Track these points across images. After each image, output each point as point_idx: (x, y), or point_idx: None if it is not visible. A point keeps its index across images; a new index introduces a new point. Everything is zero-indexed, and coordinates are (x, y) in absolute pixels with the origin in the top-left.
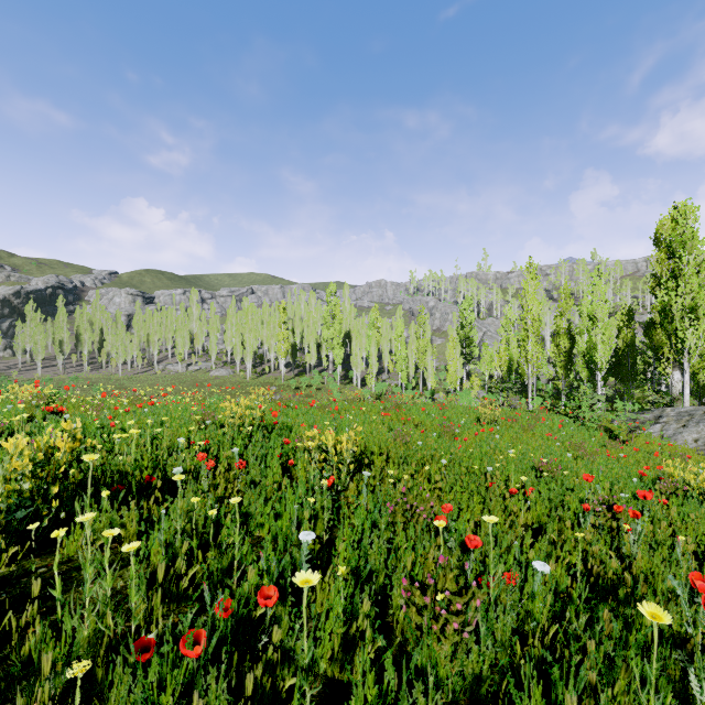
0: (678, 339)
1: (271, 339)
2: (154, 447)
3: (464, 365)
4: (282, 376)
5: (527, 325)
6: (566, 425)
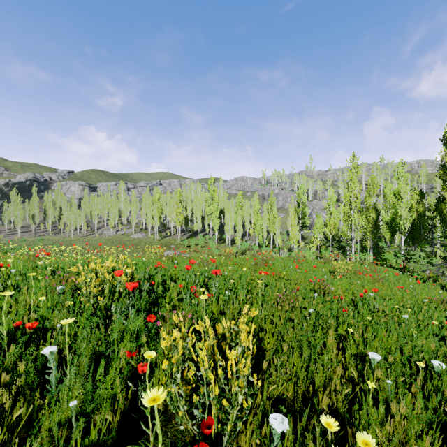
0: None
1: (171, 214)
2: None
3: (300, 230)
4: (178, 238)
5: (350, 201)
6: (399, 276)
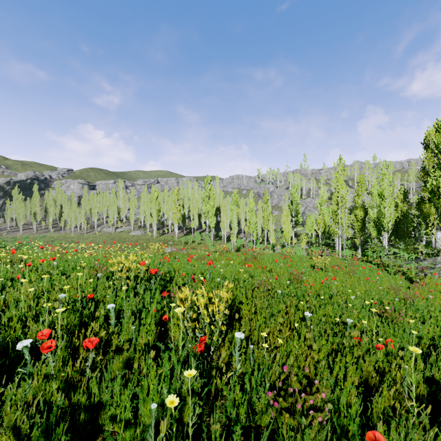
0: (440, 211)
1: (169, 212)
2: (35, 304)
3: (293, 228)
4: (176, 235)
5: (338, 201)
6: (373, 270)
